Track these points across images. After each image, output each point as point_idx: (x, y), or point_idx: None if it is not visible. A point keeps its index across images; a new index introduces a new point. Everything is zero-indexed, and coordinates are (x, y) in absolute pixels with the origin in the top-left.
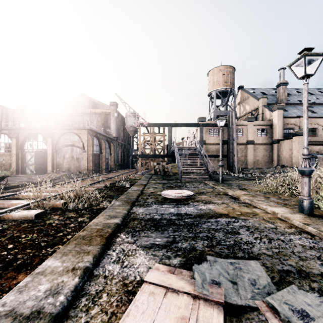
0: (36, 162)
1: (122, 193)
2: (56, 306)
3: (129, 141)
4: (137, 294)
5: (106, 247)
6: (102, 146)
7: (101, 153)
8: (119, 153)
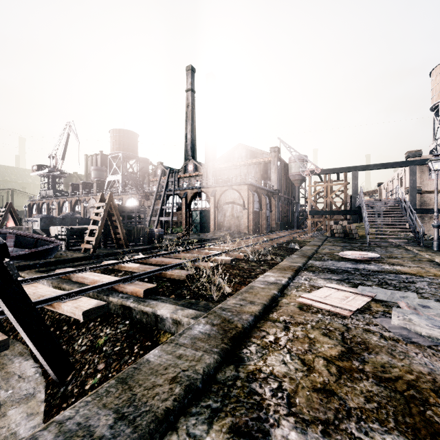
0: (201, 220)
1: (292, 253)
2: (282, 283)
3: (293, 193)
4: (320, 289)
5: (296, 274)
6: (262, 201)
7: (261, 210)
8: (281, 209)
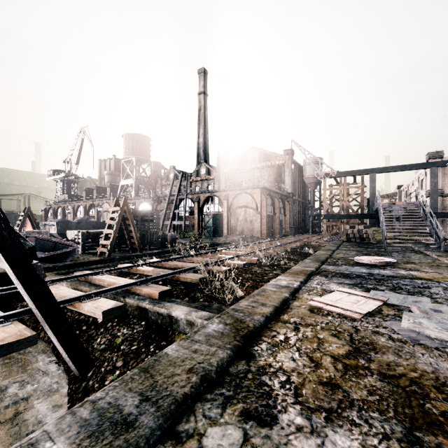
0: (213, 224)
1: (306, 258)
2: (294, 286)
3: (308, 197)
4: (332, 292)
5: (308, 278)
6: (275, 205)
7: (274, 214)
8: (296, 213)
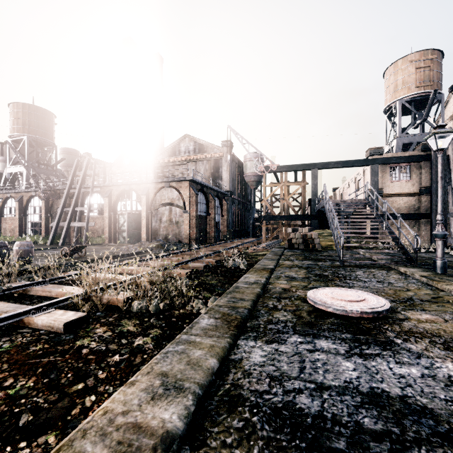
0: (128, 227)
1: (231, 280)
2: None
3: (249, 197)
4: None
5: None
6: (210, 204)
7: (208, 214)
8: (235, 214)
